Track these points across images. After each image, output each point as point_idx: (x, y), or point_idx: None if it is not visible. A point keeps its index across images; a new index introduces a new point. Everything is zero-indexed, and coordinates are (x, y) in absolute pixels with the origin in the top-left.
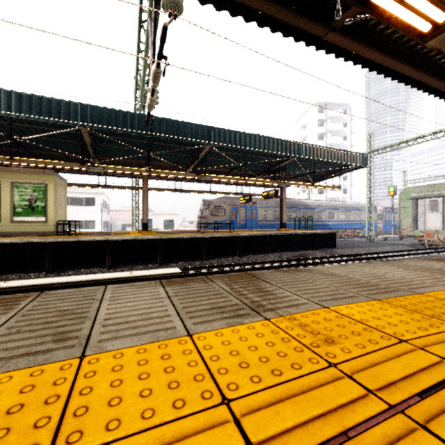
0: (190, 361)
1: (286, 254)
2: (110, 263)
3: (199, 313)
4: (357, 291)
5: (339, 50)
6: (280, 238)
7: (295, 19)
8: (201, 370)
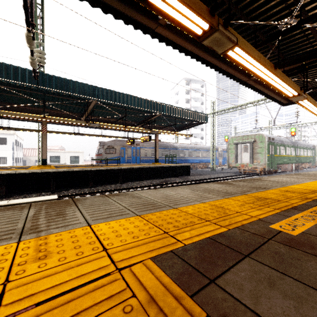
0: None
1: (155, 180)
2: (4, 193)
3: None
4: (134, 209)
5: (169, 41)
6: (152, 169)
7: (131, 12)
8: None
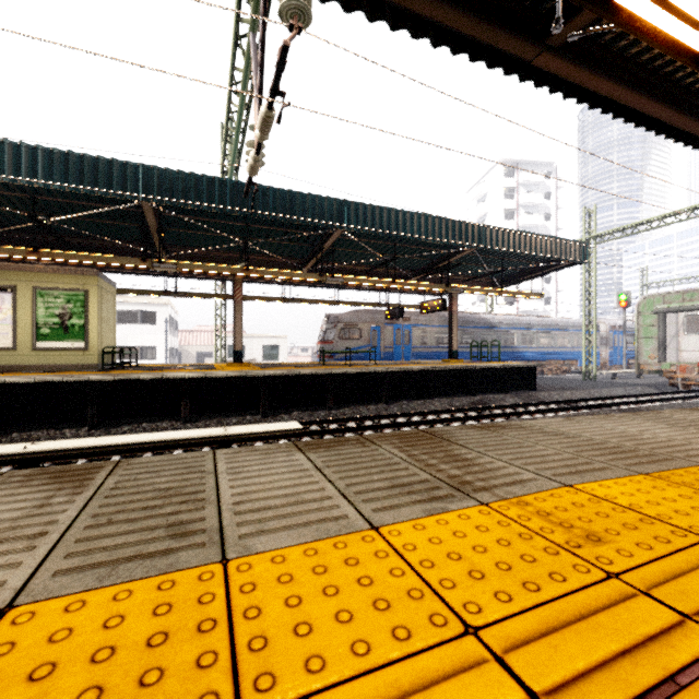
0: (391, 568)
1: (459, 399)
2: (188, 413)
3: (376, 495)
4: (606, 460)
5: (555, 81)
6: (450, 374)
7: (489, 33)
8: (415, 583)
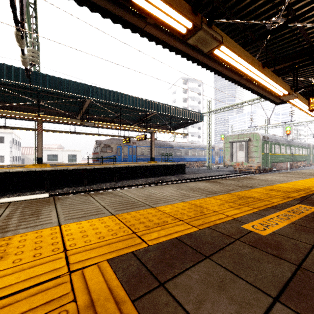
0: None
1: (151, 179)
2: None
3: None
4: (112, 209)
5: (158, 40)
6: (147, 168)
7: (118, 11)
8: None
